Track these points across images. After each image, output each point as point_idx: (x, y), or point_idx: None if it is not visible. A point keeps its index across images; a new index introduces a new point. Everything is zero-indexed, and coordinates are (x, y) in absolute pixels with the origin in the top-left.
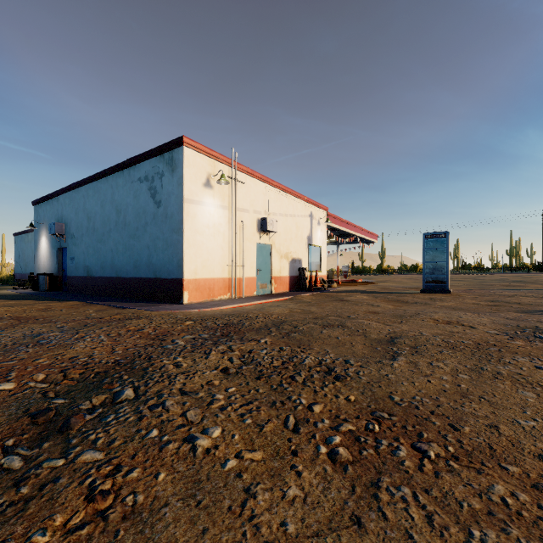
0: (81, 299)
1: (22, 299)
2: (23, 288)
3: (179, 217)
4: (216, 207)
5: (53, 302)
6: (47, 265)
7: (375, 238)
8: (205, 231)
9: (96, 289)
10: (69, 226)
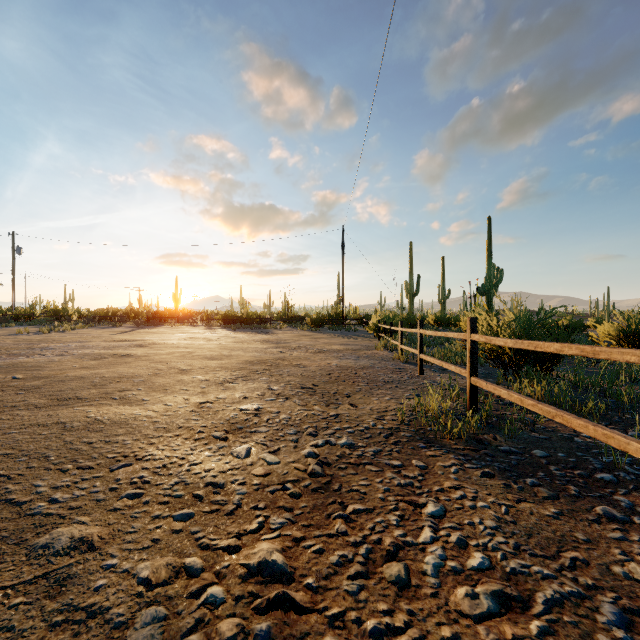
0: None
1: None
2: None
3: None
4: None
5: None
6: None
7: None
8: None
9: None
10: None
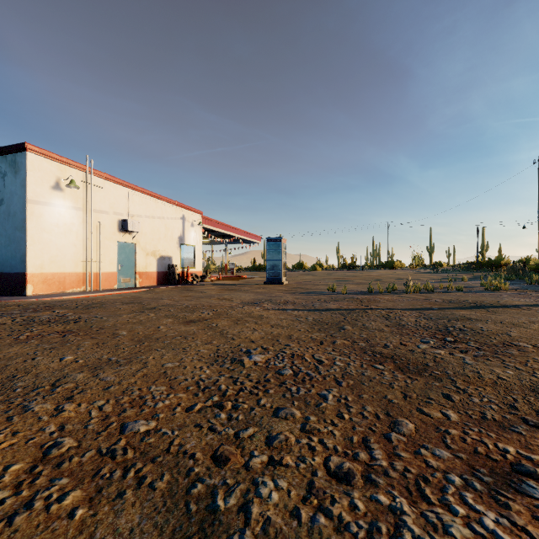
0: None
1: None
2: None
3: (22, 216)
4: (68, 208)
5: None
6: None
7: (258, 240)
8: (54, 229)
9: None
10: None
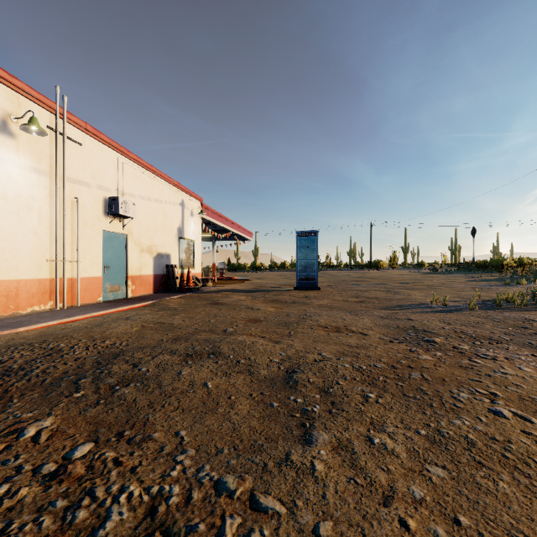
0: None
1: None
2: None
3: None
4: (24, 169)
5: None
6: None
7: (250, 236)
8: None
9: None
10: None
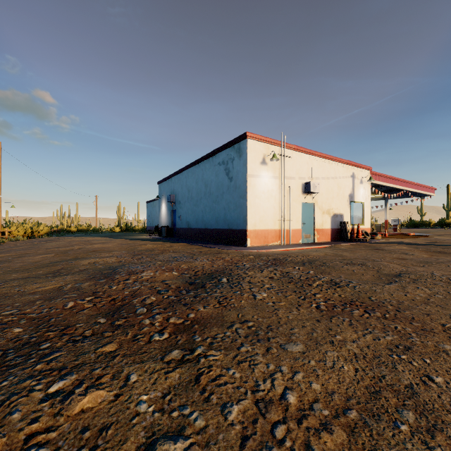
0: (186, 242)
1: (156, 241)
2: (153, 235)
3: (244, 187)
4: (270, 178)
5: (172, 243)
6: (165, 221)
7: (431, 191)
8: (262, 196)
9: (193, 236)
10: (177, 196)
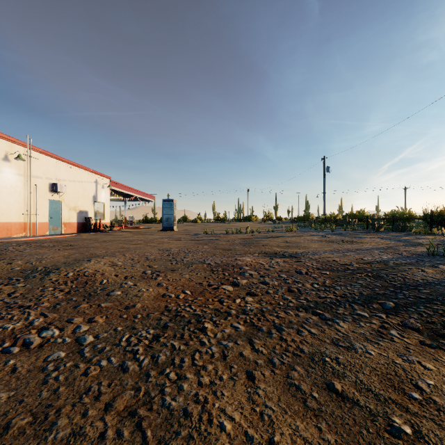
0: None
1: None
2: None
3: None
4: (13, 174)
5: None
6: None
7: (153, 198)
8: (4, 190)
9: None
10: None
